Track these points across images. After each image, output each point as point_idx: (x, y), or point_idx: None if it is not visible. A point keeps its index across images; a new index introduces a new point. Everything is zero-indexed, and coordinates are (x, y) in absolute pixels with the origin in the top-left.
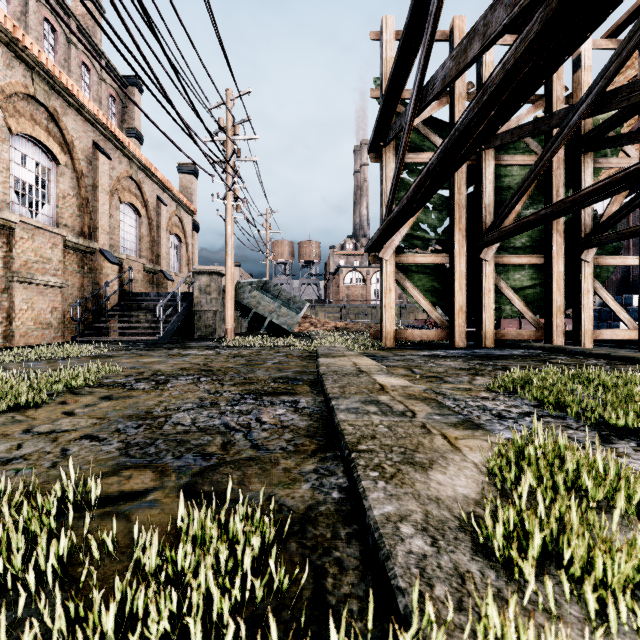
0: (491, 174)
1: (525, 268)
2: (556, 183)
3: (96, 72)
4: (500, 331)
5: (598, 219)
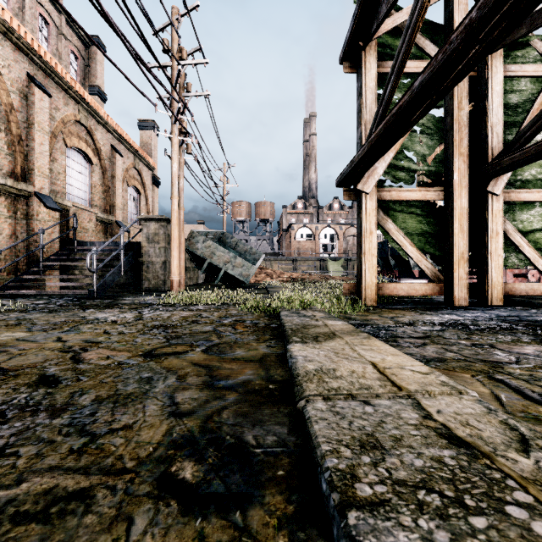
0: (499, 84)
1: (535, 206)
2: None
3: (55, 27)
4: (506, 284)
5: None
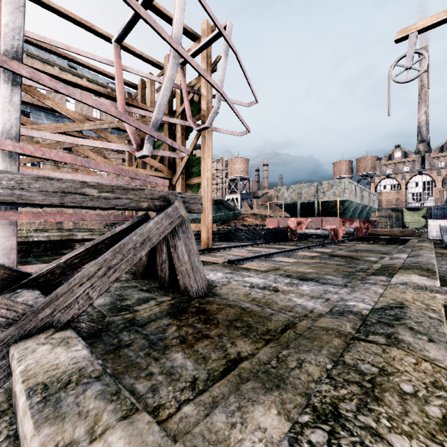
0: None
1: None
2: (165, 144)
3: None
4: None
5: (194, 155)
